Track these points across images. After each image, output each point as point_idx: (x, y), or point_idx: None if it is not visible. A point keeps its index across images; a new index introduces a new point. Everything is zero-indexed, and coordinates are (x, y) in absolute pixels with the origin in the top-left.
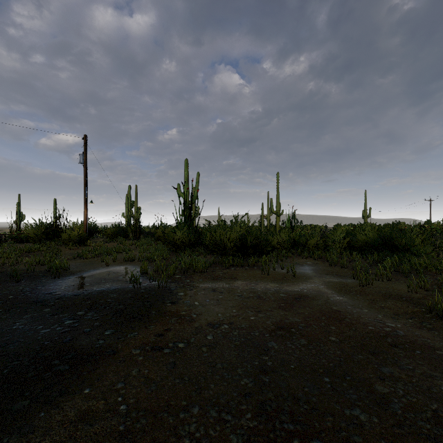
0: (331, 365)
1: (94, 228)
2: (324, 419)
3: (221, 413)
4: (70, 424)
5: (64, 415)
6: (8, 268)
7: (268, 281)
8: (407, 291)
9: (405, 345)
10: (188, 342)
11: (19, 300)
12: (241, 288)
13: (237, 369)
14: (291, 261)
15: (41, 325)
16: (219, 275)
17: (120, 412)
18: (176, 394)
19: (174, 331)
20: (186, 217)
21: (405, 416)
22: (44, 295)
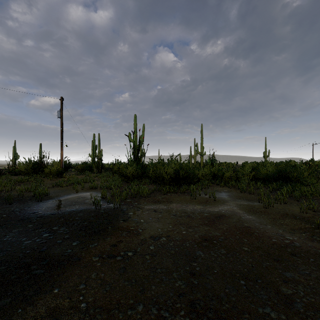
0: (246, 270)
1: (68, 164)
2: (242, 316)
3: (160, 310)
4: (41, 319)
5: (37, 311)
6: (5, 194)
7: (195, 204)
8: (299, 211)
9: (301, 254)
10: (135, 251)
11: (10, 218)
12: (176, 209)
13: (173, 273)
14: (212, 189)
15: (25, 237)
16: (159, 199)
17: (80, 309)
18: (125, 294)
19: (125, 243)
20: (135, 157)
21: (307, 314)
22: (29, 214)
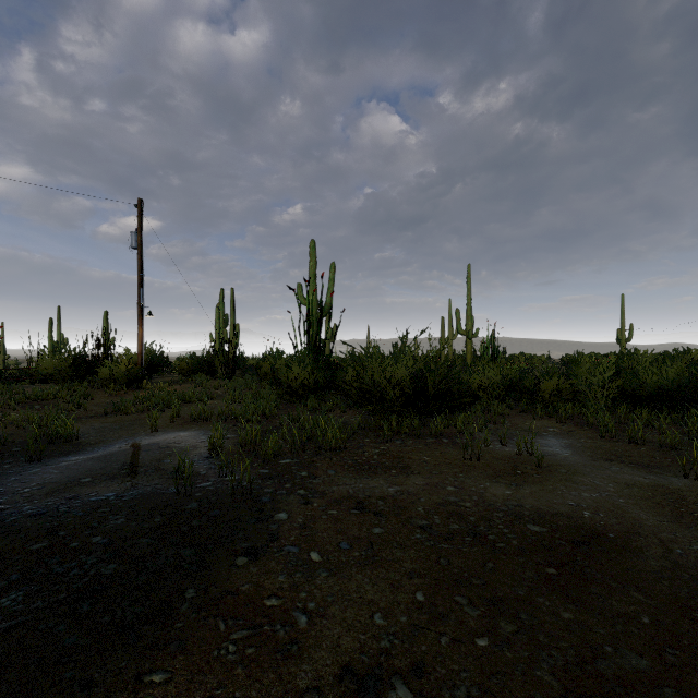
0: None
1: (159, 358)
2: None
3: None
4: None
5: None
6: None
7: (482, 478)
8: None
9: None
10: None
11: None
12: (426, 502)
13: None
14: (514, 426)
15: None
16: (372, 457)
17: None
18: None
19: None
20: (312, 340)
21: None
22: None
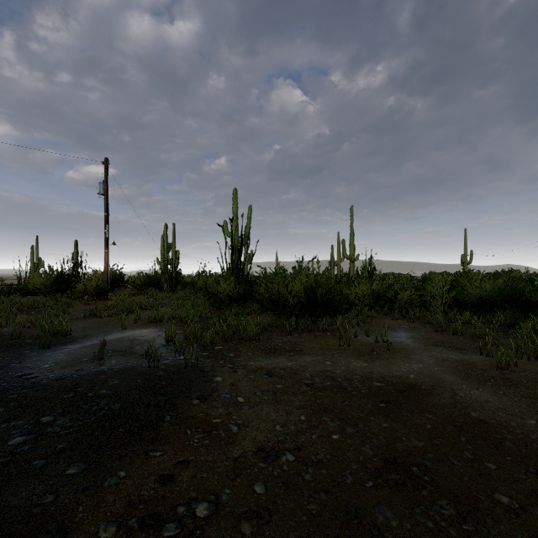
0: None
1: (119, 276)
2: None
3: None
4: None
5: None
6: None
7: (350, 357)
8: None
9: None
10: (217, 502)
11: None
12: (311, 370)
13: None
14: (378, 324)
15: None
16: (277, 345)
17: None
18: None
19: (194, 469)
20: (235, 263)
21: None
22: (12, 378)
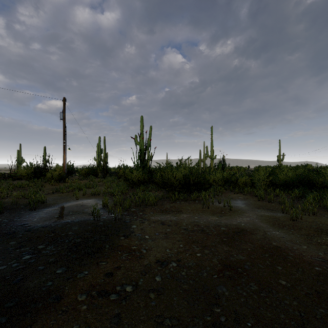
0: (294, 324)
1: (72, 168)
2: None
3: None
4: None
5: None
6: None
7: (208, 214)
8: None
9: None
10: (136, 285)
11: None
12: (186, 221)
13: (188, 327)
14: (226, 196)
15: (0, 261)
16: (167, 208)
17: None
18: None
19: (124, 270)
20: (141, 160)
21: None
22: (17, 226)
